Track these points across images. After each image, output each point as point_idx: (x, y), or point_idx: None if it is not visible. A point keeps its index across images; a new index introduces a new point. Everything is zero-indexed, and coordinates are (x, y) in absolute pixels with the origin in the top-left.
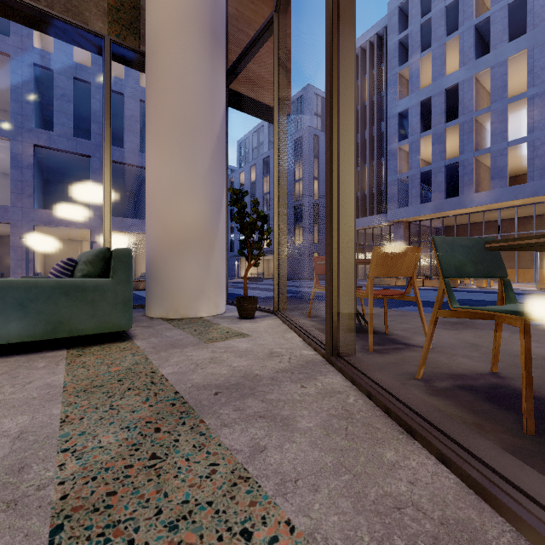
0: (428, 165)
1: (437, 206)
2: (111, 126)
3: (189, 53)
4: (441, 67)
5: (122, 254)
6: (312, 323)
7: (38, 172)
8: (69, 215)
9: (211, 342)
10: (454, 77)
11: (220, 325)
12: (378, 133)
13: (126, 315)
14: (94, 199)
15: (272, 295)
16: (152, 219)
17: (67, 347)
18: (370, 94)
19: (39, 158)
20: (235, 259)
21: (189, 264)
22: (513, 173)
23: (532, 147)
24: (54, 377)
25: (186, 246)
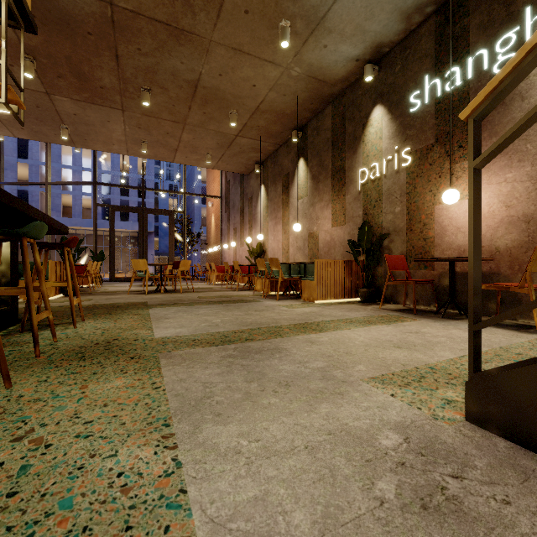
0: None
1: None
2: None
3: None
4: None
5: None
6: None
7: None
8: None
9: None
10: None
11: None
12: None
13: None
14: None
15: None
16: None
17: None
18: None
19: None
20: None
21: None
22: (64, 204)
23: (75, 199)
24: None
25: None
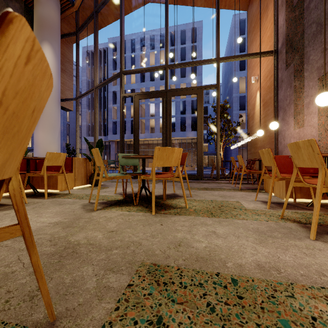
0: (125, 118)
1: (128, 136)
2: None
3: (53, 108)
4: (129, 79)
5: None
6: None
7: None
8: None
9: None
10: (134, 85)
11: None
12: (104, 96)
13: None
14: None
15: None
16: (41, 149)
17: None
18: (99, 76)
19: None
20: None
21: None
22: (153, 127)
23: (156, 121)
24: None
25: None
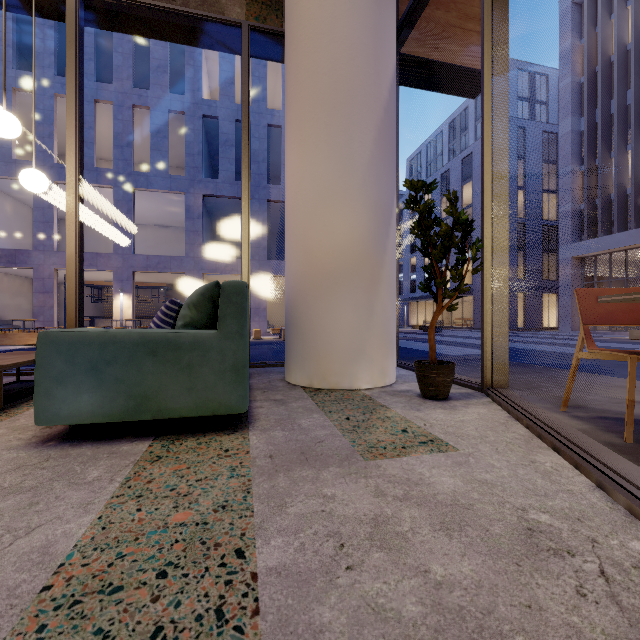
0: None
1: None
2: (270, 165)
3: None
4: None
5: (232, 290)
6: (579, 424)
7: (208, 222)
8: (232, 262)
9: (374, 458)
10: None
11: (389, 411)
12: (637, 99)
13: (238, 389)
14: (253, 243)
15: (459, 351)
16: (292, 244)
17: (158, 433)
18: (619, 43)
19: (208, 208)
20: (404, 303)
21: (341, 307)
22: None
23: None
24: (75, 521)
25: (337, 280)
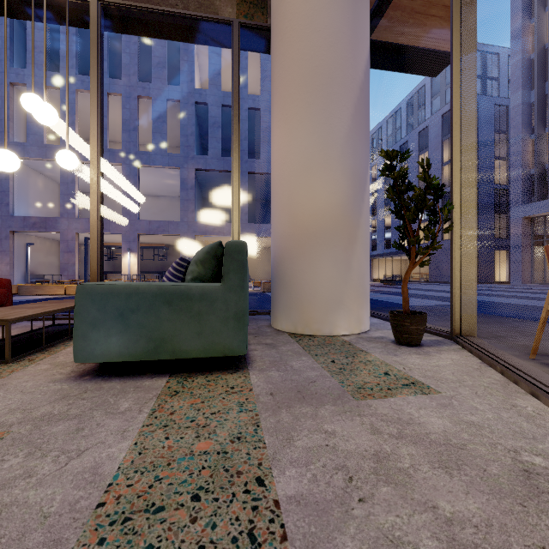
0: None
1: None
2: (251, 142)
3: None
4: None
5: (234, 249)
6: None
7: (198, 192)
8: (219, 225)
9: (364, 398)
10: None
11: (369, 355)
12: None
13: (239, 334)
14: None
15: (419, 302)
16: (278, 209)
17: (172, 371)
18: None
19: (199, 180)
20: None
21: (322, 263)
22: None
23: None
24: (115, 446)
25: (319, 240)
